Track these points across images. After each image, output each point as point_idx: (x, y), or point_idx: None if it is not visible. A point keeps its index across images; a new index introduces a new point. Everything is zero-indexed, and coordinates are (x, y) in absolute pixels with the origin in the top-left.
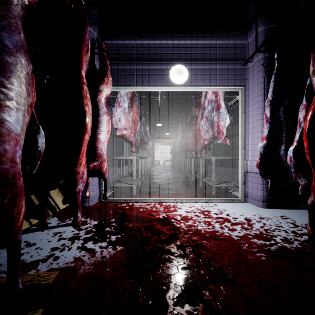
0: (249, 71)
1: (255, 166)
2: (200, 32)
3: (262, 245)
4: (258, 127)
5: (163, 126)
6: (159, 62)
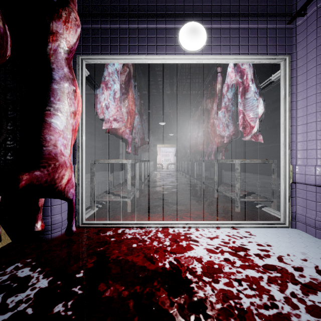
0: (298, 31)
1: (312, 175)
2: None
3: None
4: (317, 114)
5: (167, 126)
6: (162, 18)
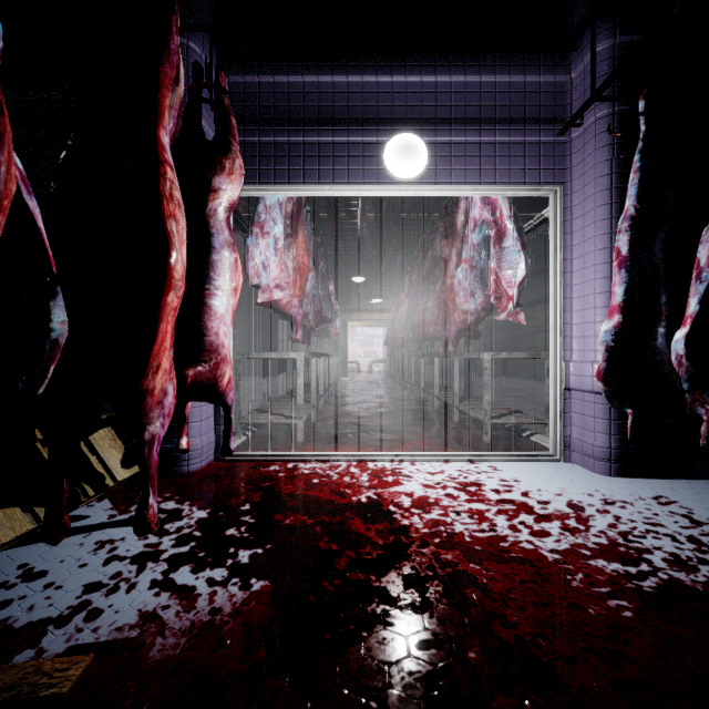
0: (574, 149)
1: (588, 376)
2: (457, 55)
3: (619, 577)
4: (595, 282)
5: (368, 284)
6: (358, 126)
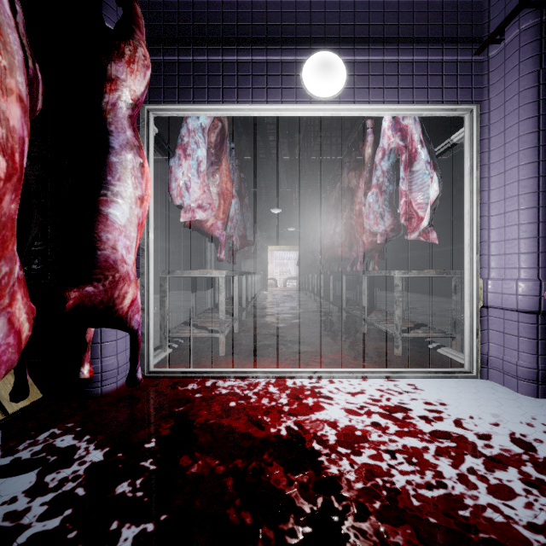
0: (492, 67)
1: (512, 294)
2: None
3: None
4: (520, 198)
5: (284, 216)
6: (277, 45)
